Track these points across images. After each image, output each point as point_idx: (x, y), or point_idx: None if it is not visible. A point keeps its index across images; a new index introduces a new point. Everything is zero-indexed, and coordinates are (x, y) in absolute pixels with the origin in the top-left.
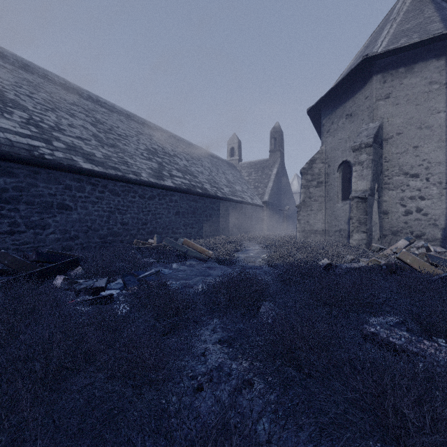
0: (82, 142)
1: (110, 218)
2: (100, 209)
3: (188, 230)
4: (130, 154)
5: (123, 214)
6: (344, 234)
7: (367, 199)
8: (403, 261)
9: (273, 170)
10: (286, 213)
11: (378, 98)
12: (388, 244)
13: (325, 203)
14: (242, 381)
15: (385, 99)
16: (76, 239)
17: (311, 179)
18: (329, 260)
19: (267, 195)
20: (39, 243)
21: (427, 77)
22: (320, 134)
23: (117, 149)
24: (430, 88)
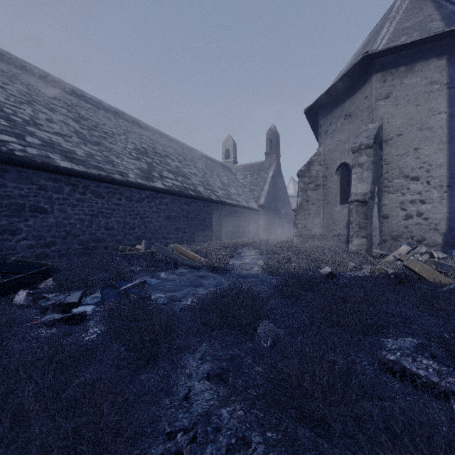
0: (61, 138)
1: (93, 222)
2: (81, 213)
3: (180, 234)
4: (116, 153)
5: (107, 218)
6: (343, 239)
7: (367, 202)
8: (411, 269)
9: (269, 173)
10: (282, 217)
11: (378, 98)
12: (388, 250)
13: (323, 207)
14: (236, 440)
15: (385, 99)
16: (53, 245)
17: (308, 181)
18: (331, 268)
19: (263, 199)
20: (8, 250)
21: (428, 76)
22: (317, 136)
23: (102, 148)
24: (431, 88)
